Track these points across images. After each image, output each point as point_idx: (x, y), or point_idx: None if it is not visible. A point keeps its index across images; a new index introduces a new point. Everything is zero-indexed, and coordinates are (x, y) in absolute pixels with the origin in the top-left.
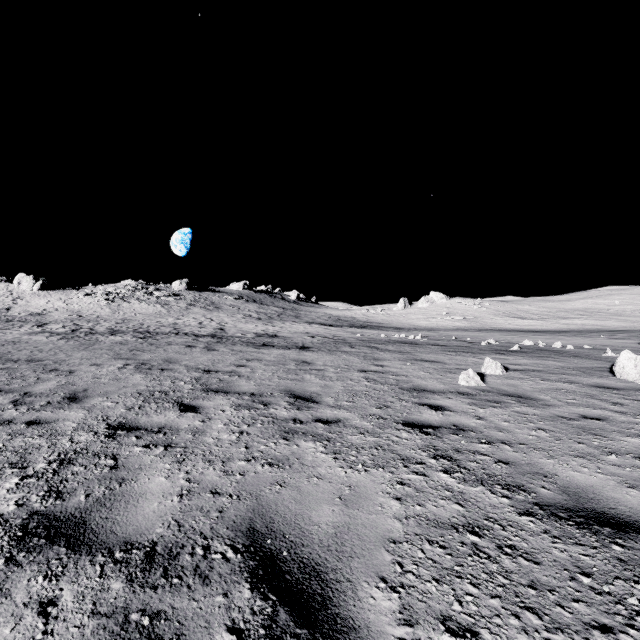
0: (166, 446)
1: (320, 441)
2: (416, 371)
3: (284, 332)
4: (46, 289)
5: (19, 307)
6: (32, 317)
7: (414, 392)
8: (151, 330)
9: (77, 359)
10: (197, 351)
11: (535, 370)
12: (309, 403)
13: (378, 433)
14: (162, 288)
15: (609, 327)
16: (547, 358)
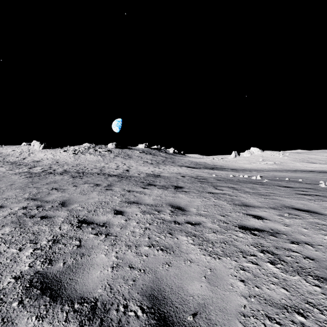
0: None
1: None
2: (312, 232)
3: (165, 172)
4: (46, 148)
5: (30, 157)
6: (32, 163)
7: None
8: (86, 171)
9: None
10: (97, 190)
11: None
12: None
13: None
14: (103, 147)
15: None
16: None
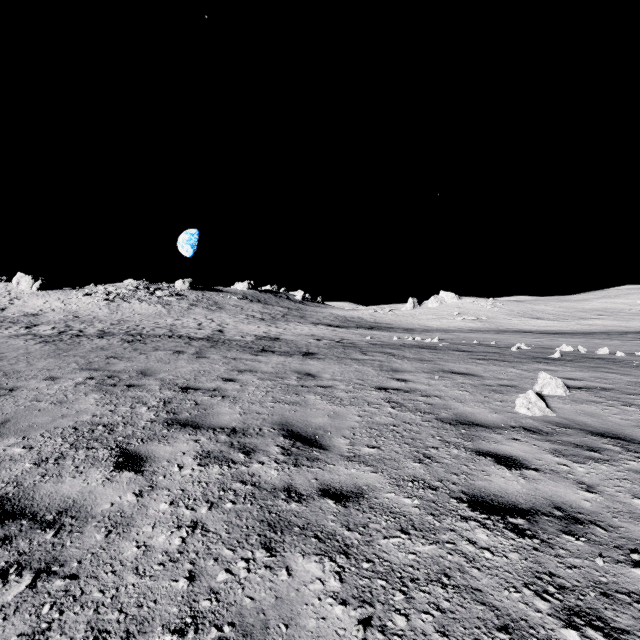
0: (39, 572)
1: (331, 556)
2: (450, 389)
3: (287, 334)
4: (45, 289)
5: (15, 307)
6: (25, 318)
7: (461, 427)
8: (144, 332)
9: (35, 370)
10: (184, 359)
11: (604, 388)
12: (312, 450)
13: (433, 530)
14: (164, 288)
15: (634, 328)
16: (604, 369)
